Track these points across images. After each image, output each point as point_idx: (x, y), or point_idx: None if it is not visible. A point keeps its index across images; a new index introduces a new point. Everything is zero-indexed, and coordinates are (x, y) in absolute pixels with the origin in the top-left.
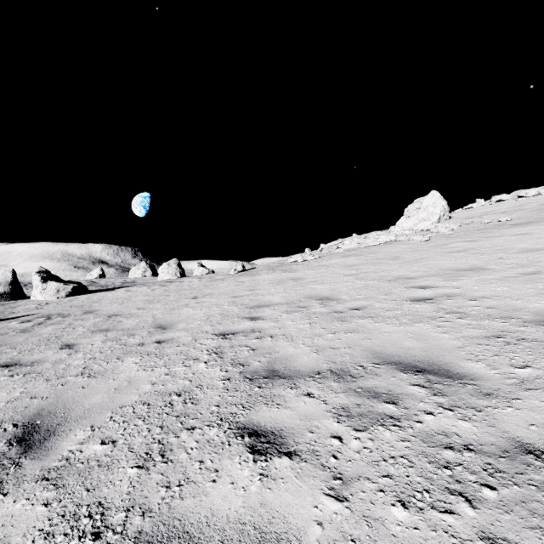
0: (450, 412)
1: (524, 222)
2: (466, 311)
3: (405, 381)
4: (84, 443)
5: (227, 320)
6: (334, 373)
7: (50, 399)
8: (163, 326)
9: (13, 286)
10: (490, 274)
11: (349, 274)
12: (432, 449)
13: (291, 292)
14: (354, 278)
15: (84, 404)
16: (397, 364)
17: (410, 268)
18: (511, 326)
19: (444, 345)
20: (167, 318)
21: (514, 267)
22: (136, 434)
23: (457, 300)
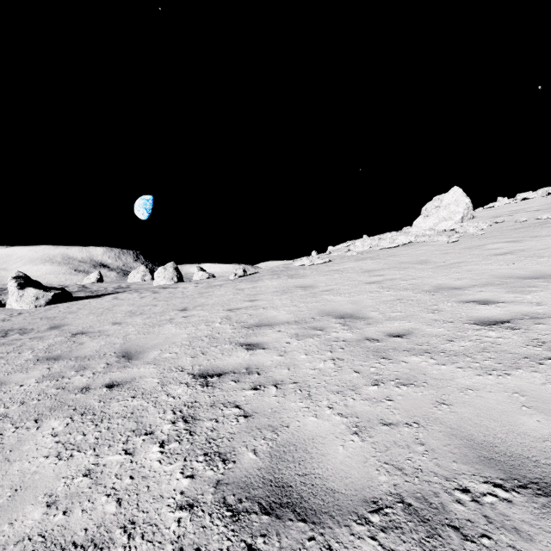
0: None
1: None
2: None
3: None
4: None
5: (215, 346)
6: (412, 512)
7: None
8: (130, 355)
9: None
10: None
11: (371, 282)
12: None
13: (300, 305)
14: (378, 287)
15: None
16: (547, 491)
17: (450, 274)
18: None
19: None
20: (141, 340)
21: None
22: None
23: None
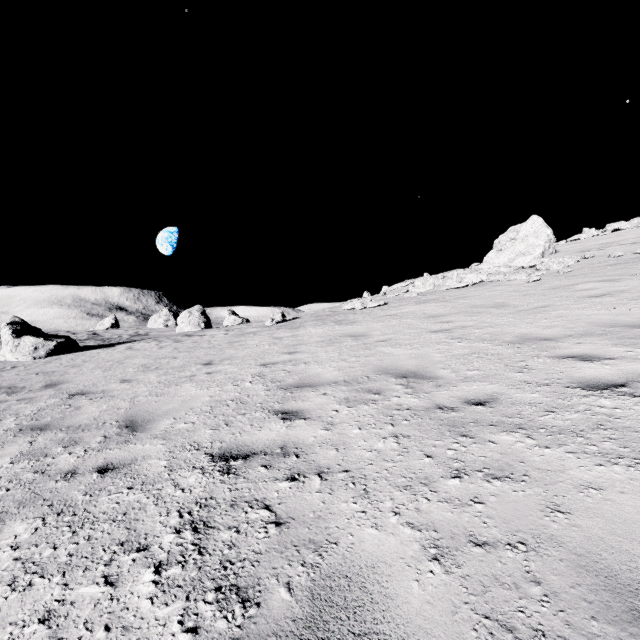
0: None
1: None
2: None
3: None
4: None
5: (243, 414)
6: None
7: None
8: (135, 424)
9: None
10: None
11: (438, 330)
12: None
13: (351, 360)
14: (447, 336)
15: None
16: None
17: (536, 321)
18: None
19: None
20: (152, 403)
21: None
22: None
23: None
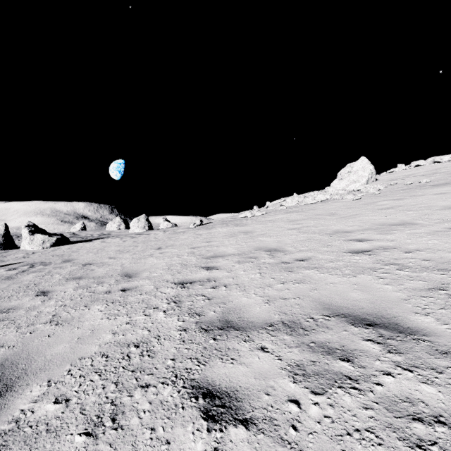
0: (410, 373)
1: (442, 183)
2: (403, 263)
3: (357, 335)
4: (38, 401)
5: (186, 269)
6: (286, 325)
7: (16, 349)
8: (129, 275)
9: (5, 237)
10: (419, 228)
11: (293, 228)
12: (399, 420)
13: (242, 244)
14: (297, 231)
15: (46, 354)
16: (346, 316)
17: (346, 222)
18: (450, 278)
19: (389, 297)
20: (134, 267)
21: (440, 222)
22: (90, 392)
23: (393, 252)
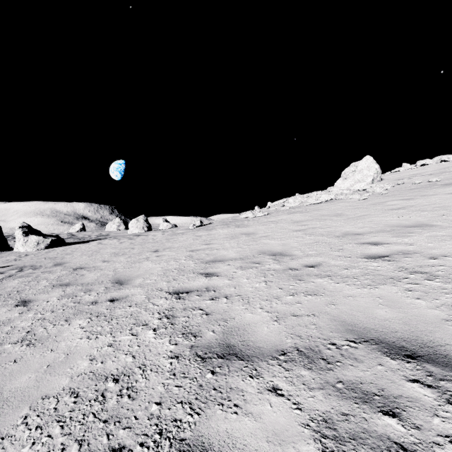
0: None
1: None
2: (431, 271)
3: (398, 372)
4: None
5: (183, 275)
6: (302, 354)
7: None
8: (121, 281)
9: None
10: (439, 230)
11: (298, 230)
12: None
13: (244, 247)
14: (303, 233)
15: (4, 389)
16: (377, 342)
17: (356, 224)
18: None
19: (425, 316)
20: (127, 272)
21: None
22: None
23: (416, 258)
